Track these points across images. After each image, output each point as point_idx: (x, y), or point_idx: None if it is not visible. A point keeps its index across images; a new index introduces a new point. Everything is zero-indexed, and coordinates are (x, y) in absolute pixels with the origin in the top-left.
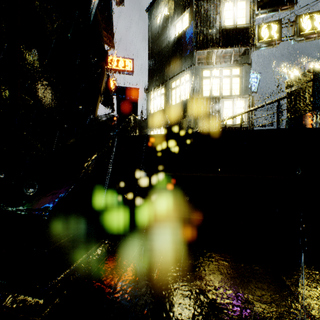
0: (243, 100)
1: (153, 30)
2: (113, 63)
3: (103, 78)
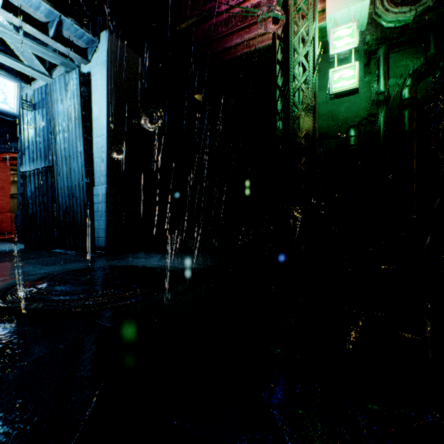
0: None
1: None
2: None
3: None
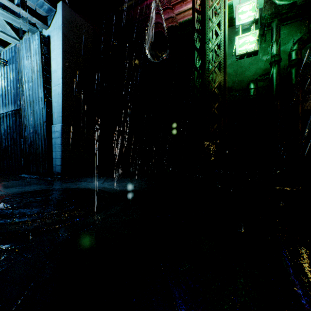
0: None
1: None
2: None
3: None
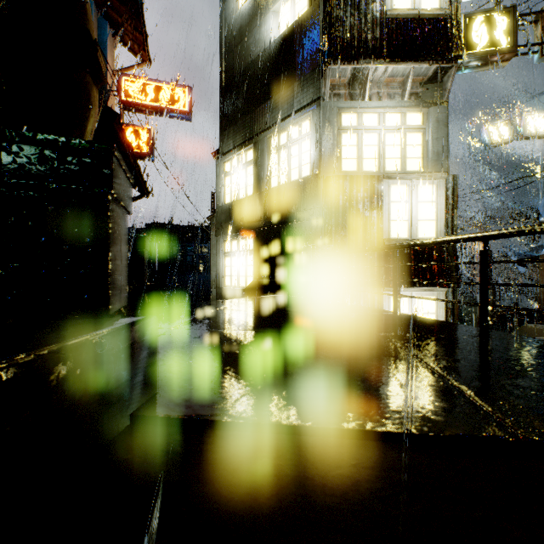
0: (434, 185)
1: (229, 24)
2: (147, 93)
3: (87, 116)
